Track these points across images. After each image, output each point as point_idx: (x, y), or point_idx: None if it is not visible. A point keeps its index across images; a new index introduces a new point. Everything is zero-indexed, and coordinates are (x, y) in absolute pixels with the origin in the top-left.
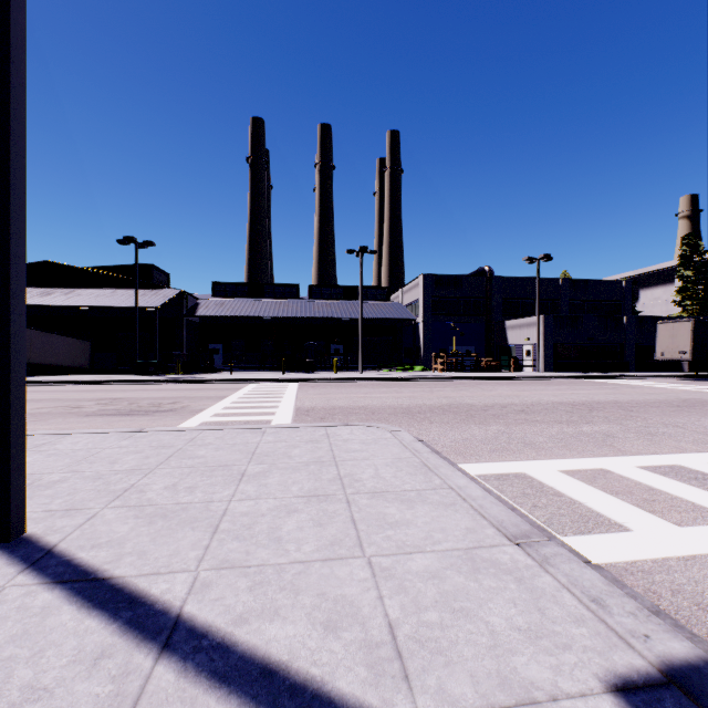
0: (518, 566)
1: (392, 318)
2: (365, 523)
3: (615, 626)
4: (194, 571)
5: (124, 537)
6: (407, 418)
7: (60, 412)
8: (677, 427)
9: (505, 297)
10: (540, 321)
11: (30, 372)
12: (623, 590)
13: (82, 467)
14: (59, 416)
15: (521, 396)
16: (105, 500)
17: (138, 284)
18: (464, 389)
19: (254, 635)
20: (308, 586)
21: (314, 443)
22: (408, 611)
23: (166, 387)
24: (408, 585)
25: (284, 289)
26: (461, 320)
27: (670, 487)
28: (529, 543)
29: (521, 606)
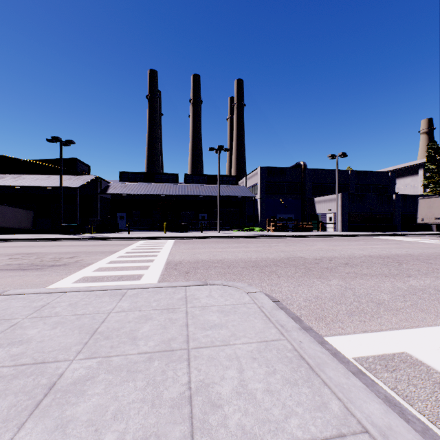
0: None
1: (239, 195)
2: None
3: None
4: None
5: None
6: (257, 272)
7: None
8: None
9: (313, 182)
10: (339, 197)
11: None
12: None
13: None
14: None
15: (337, 250)
16: None
17: (67, 172)
18: (293, 245)
19: None
20: None
21: (170, 311)
22: None
23: (77, 243)
24: None
25: (168, 176)
26: (285, 197)
27: None
28: None
29: None
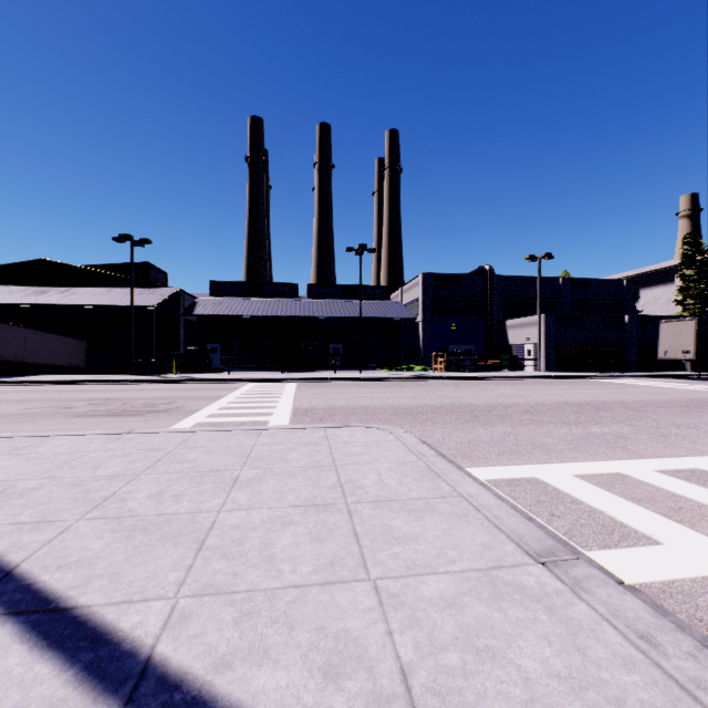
0: (546, 592)
1: (391, 317)
2: (369, 538)
3: (674, 673)
4: (172, 598)
5: (97, 555)
6: (409, 419)
7: (50, 412)
8: (690, 428)
9: (505, 296)
10: (541, 320)
11: (25, 371)
12: (666, 618)
13: (62, 472)
14: (48, 417)
15: (524, 396)
16: (81, 511)
17: (135, 283)
18: (465, 389)
19: (239, 686)
20: (304, 618)
21: (313, 445)
22: (423, 651)
23: (162, 387)
24: (421, 617)
25: (283, 288)
26: (462, 319)
27: (695, 493)
28: (556, 563)
29: (557, 645)
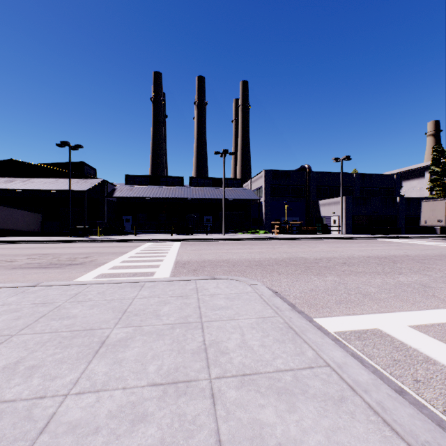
0: None
1: (244, 198)
2: None
3: None
4: None
5: None
6: (260, 270)
7: None
8: None
9: (318, 185)
10: (343, 200)
11: None
12: None
13: None
14: None
15: (338, 251)
16: None
17: (74, 175)
18: (296, 246)
19: None
20: None
21: (184, 298)
22: None
23: (87, 245)
24: None
25: (173, 179)
26: (290, 200)
27: None
28: None
29: None
